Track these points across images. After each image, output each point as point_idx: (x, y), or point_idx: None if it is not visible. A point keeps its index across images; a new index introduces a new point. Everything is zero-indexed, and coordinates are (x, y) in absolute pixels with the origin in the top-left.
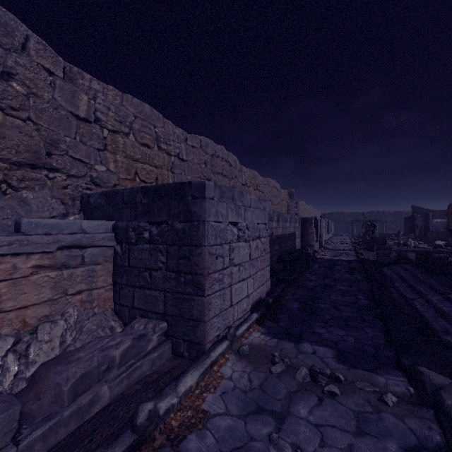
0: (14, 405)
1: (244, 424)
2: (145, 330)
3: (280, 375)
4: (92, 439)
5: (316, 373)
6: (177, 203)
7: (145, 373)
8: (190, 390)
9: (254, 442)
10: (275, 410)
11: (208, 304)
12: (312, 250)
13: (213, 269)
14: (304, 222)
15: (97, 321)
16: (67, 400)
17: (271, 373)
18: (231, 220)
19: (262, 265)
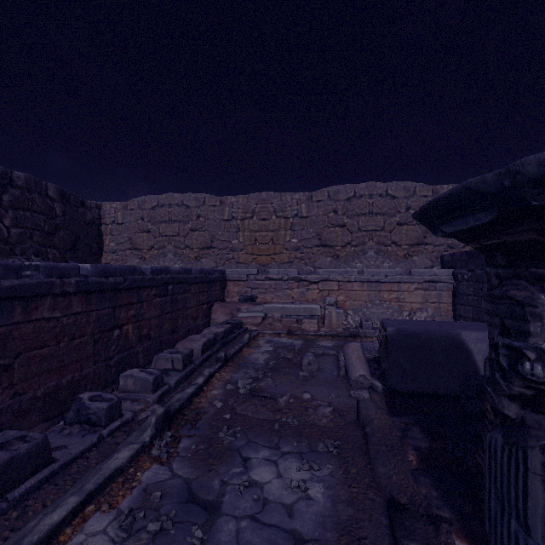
0: None
1: None
2: None
3: None
4: None
5: None
6: (478, 260)
7: None
8: None
9: None
10: None
11: None
12: None
13: None
14: None
15: (442, 318)
16: None
17: None
18: None
19: None
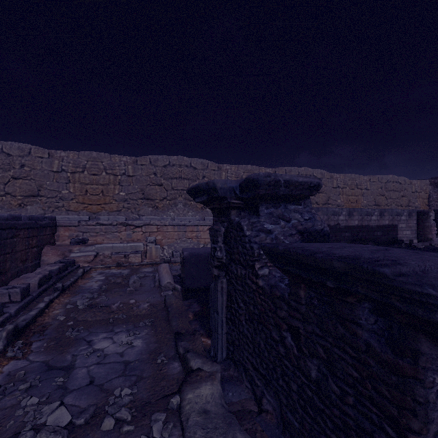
0: None
1: None
2: None
3: None
4: None
5: None
6: None
7: None
8: None
9: None
10: None
11: None
12: (429, 243)
13: None
14: (419, 214)
15: None
16: None
17: None
18: None
19: None
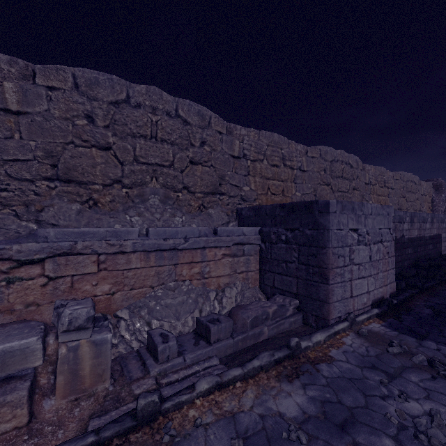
0: (230, 320)
1: (360, 370)
2: (284, 303)
3: (396, 354)
4: (266, 348)
5: (433, 360)
6: (307, 216)
7: (286, 329)
8: (319, 342)
9: (368, 380)
10: (388, 372)
11: (331, 291)
12: None
13: (335, 265)
14: None
15: (251, 292)
16: (249, 327)
17: (387, 351)
18: (351, 227)
19: (384, 267)
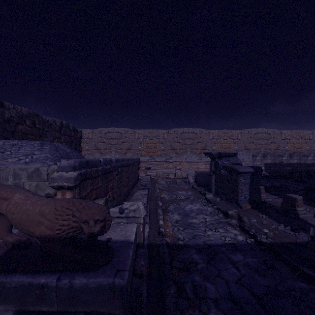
0: None
1: None
2: None
3: None
4: None
5: None
6: None
7: None
8: None
9: None
10: None
11: None
12: None
13: None
14: None
15: None
16: None
17: None
18: None
19: None
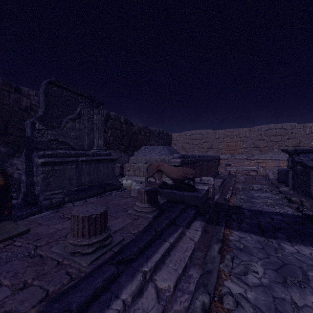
0: None
1: None
2: None
3: None
4: None
5: None
6: None
7: None
8: None
9: None
10: None
11: None
12: None
13: None
14: None
15: None
16: None
17: None
18: None
19: None
